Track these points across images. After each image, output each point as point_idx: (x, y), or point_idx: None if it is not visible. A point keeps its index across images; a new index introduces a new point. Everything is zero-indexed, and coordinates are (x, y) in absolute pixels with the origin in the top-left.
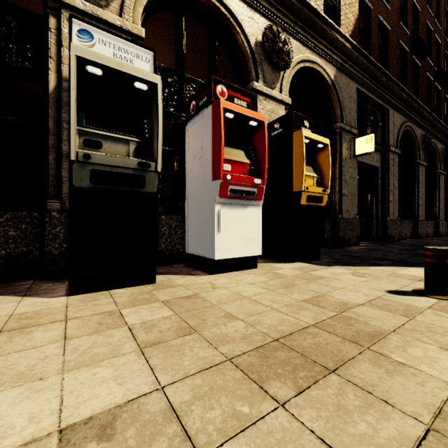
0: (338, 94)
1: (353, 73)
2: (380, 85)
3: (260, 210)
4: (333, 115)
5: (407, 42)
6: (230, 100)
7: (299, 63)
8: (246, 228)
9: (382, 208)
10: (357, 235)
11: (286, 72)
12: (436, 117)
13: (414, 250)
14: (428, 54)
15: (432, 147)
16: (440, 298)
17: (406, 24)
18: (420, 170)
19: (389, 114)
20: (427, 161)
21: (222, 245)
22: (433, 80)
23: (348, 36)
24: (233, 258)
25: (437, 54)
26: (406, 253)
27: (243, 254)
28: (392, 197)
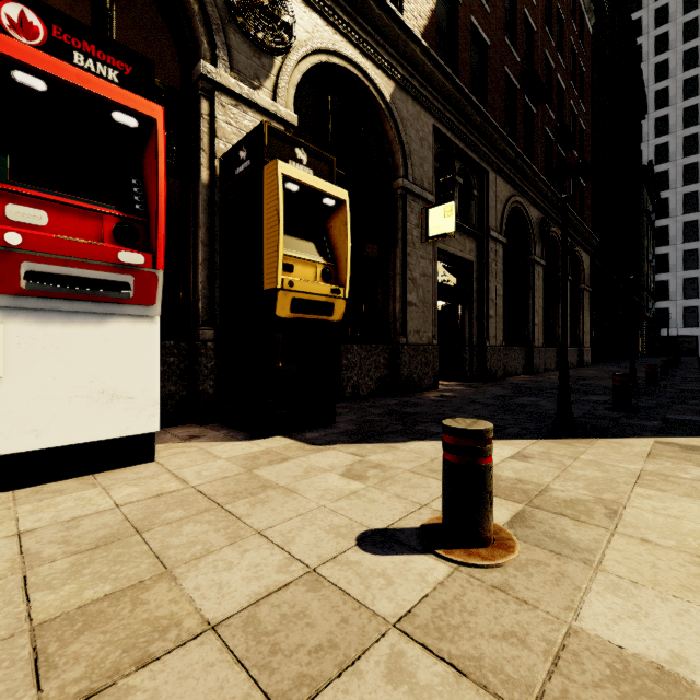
0: (399, 128)
1: (426, 98)
2: (473, 128)
3: (153, 327)
4: (392, 164)
5: (516, 73)
6: (57, 52)
7: (319, 54)
8: (102, 371)
9: (479, 328)
10: (434, 372)
11: (287, 62)
12: (557, 194)
13: (513, 397)
14: (547, 101)
15: (553, 239)
16: (460, 561)
17: (515, 45)
18: (536, 271)
19: (489, 179)
20: (547, 259)
21: (5, 418)
22: (555, 141)
23: (412, 27)
24: (65, 446)
25: (561, 104)
26: (495, 405)
27: (94, 435)
28: (493, 311)
